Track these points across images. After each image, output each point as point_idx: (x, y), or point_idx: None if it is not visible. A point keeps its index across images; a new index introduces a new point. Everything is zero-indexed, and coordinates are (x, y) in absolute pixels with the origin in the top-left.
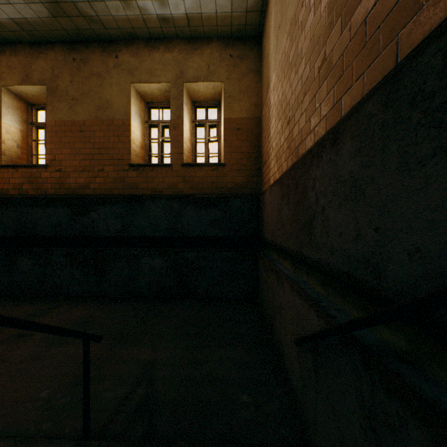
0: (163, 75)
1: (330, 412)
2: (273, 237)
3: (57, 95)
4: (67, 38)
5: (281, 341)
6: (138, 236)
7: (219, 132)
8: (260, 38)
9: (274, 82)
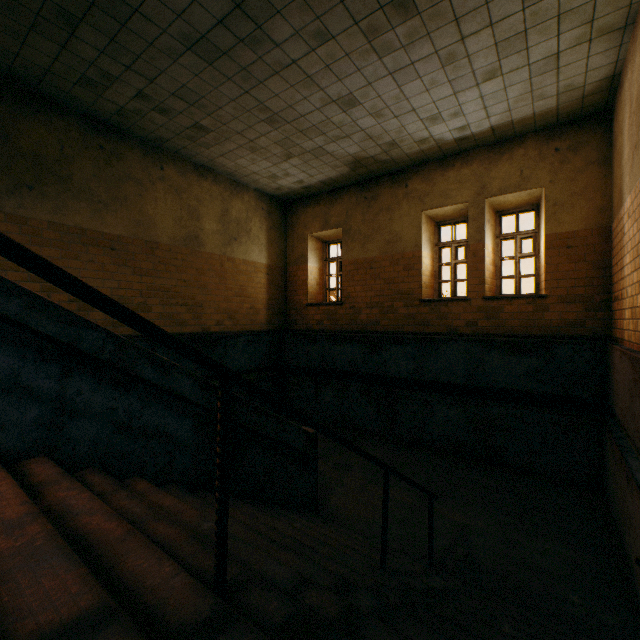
0: (458, 194)
1: None
2: (623, 421)
3: (350, 235)
4: (359, 180)
5: (630, 556)
6: (431, 380)
7: (536, 246)
8: (607, 111)
9: (628, 209)
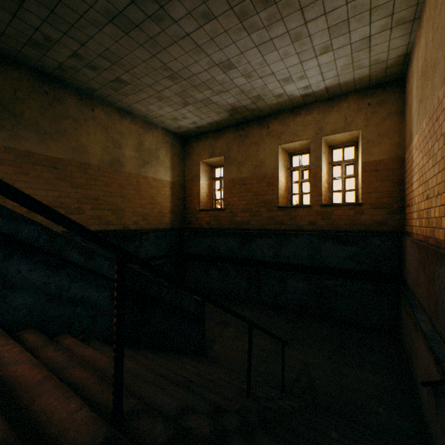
0: (303, 134)
1: (442, 433)
2: (412, 288)
3: (230, 161)
4: (236, 122)
5: (417, 380)
6: (285, 262)
7: (356, 170)
8: (402, 79)
9: (416, 144)
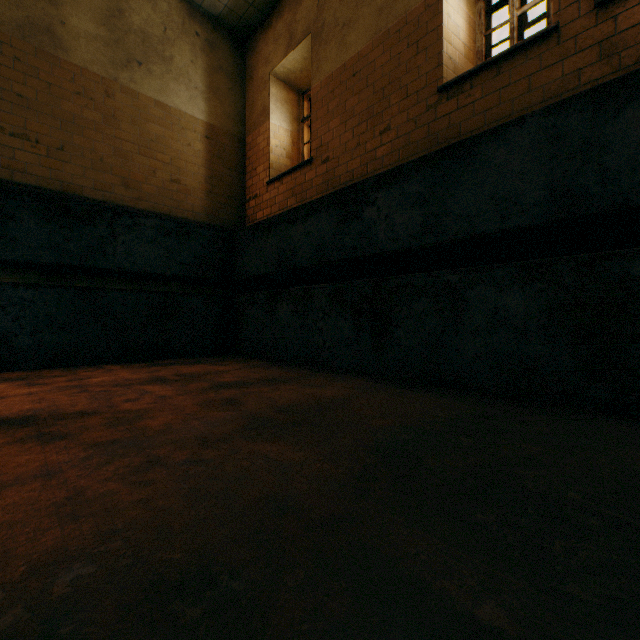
0: None
1: None
2: None
3: (323, 37)
4: None
5: None
6: (459, 238)
7: None
8: None
9: None
